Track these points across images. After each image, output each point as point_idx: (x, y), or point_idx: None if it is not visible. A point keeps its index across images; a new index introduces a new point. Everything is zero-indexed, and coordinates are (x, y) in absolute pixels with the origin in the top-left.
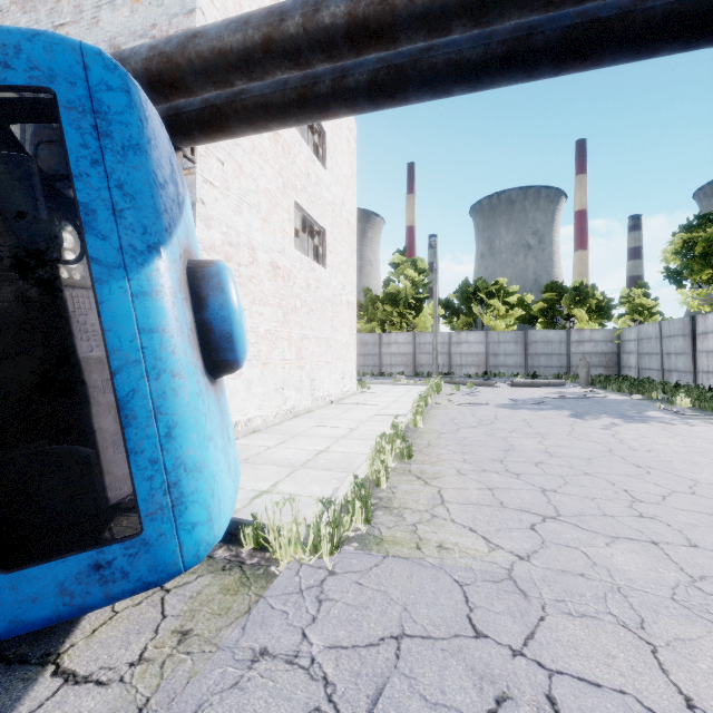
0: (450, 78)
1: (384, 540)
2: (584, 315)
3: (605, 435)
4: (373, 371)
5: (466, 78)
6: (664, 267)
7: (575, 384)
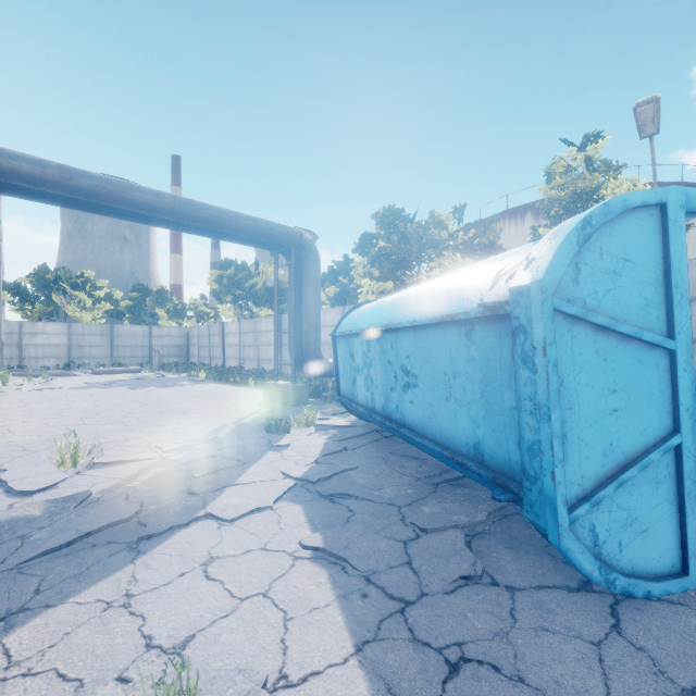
0: (16, 192)
1: None
2: (165, 315)
3: (141, 395)
4: None
5: (28, 196)
6: (213, 288)
7: (151, 370)
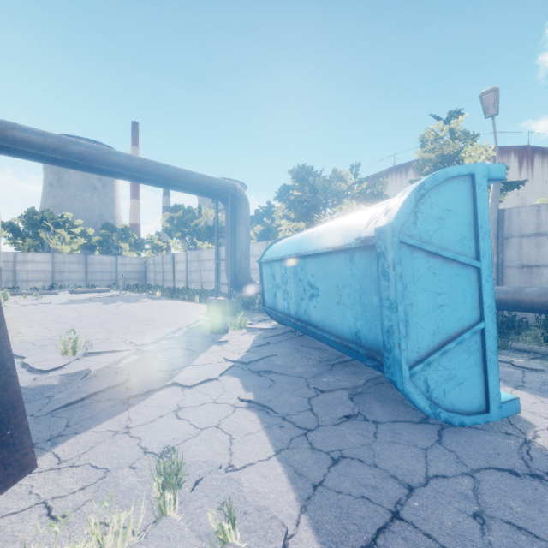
0: (25, 156)
1: None
2: (127, 247)
3: (113, 308)
4: None
5: (33, 158)
6: (165, 227)
7: (117, 290)
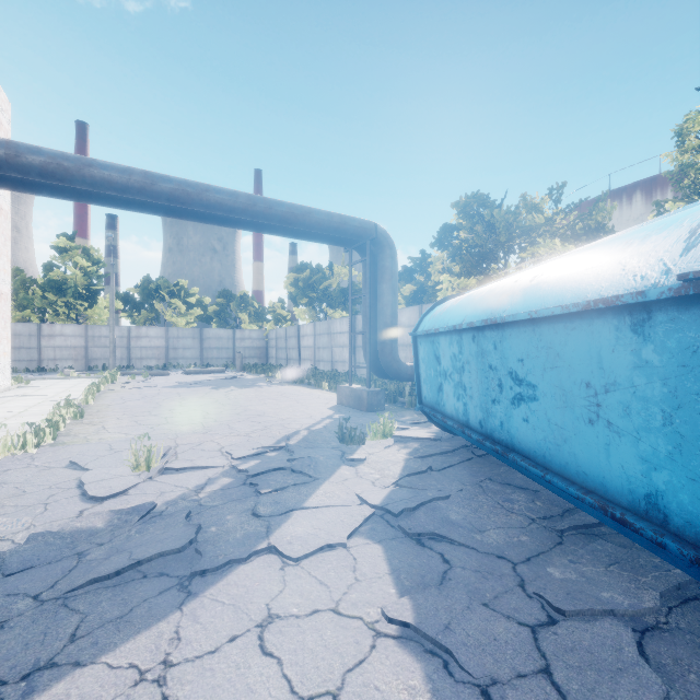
0: (109, 202)
1: (67, 443)
2: (247, 319)
3: (222, 395)
4: (29, 367)
5: (119, 205)
6: (289, 292)
7: (233, 371)
